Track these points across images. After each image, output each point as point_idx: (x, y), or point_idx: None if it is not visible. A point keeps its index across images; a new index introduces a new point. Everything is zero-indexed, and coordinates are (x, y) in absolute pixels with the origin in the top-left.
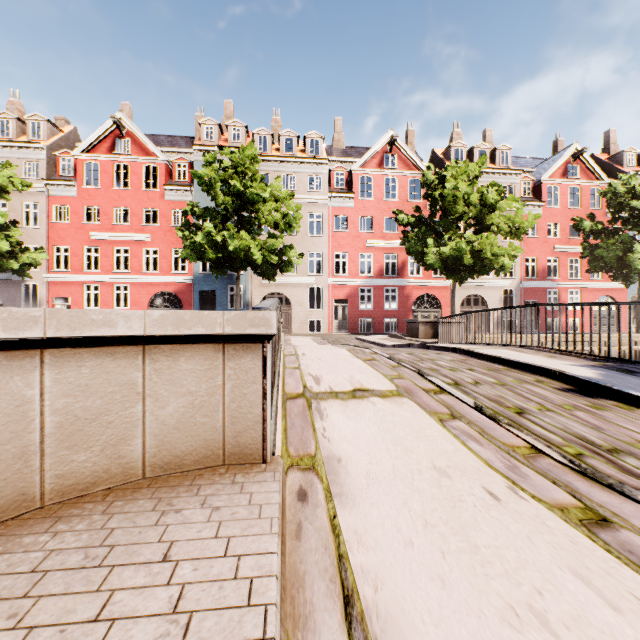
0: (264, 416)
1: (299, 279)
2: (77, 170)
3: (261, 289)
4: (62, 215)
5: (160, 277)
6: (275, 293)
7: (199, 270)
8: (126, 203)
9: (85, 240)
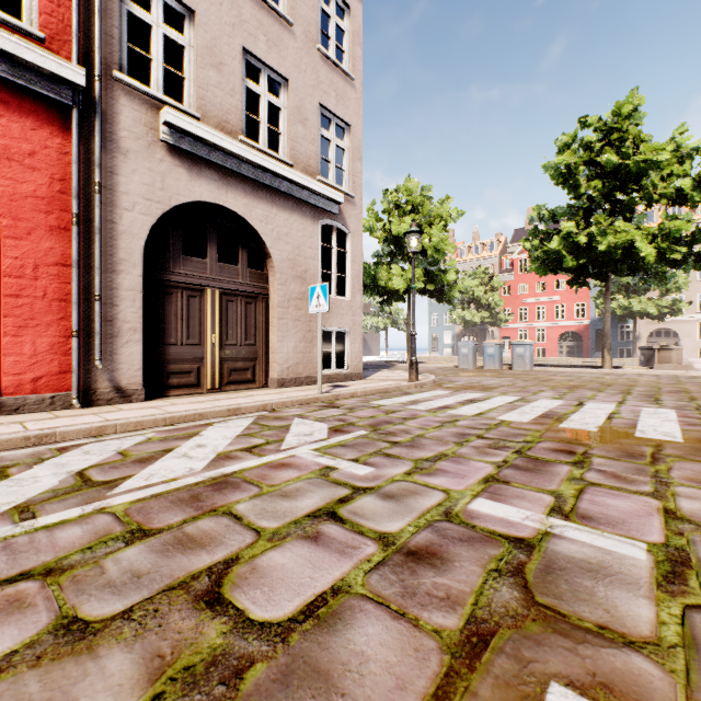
0: (681, 359)
1: (687, 317)
2: (514, 265)
3: (648, 326)
4: (506, 291)
5: (566, 322)
6: (661, 328)
7: (594, 316)
8: (543, 279)
9: (518, 304)
